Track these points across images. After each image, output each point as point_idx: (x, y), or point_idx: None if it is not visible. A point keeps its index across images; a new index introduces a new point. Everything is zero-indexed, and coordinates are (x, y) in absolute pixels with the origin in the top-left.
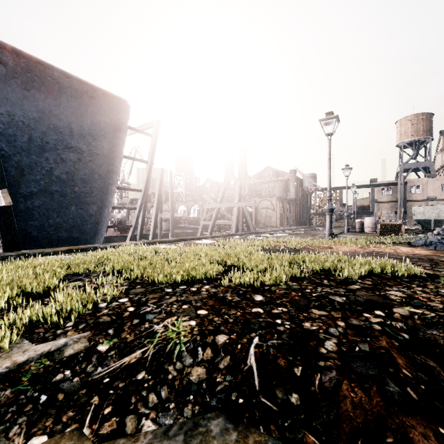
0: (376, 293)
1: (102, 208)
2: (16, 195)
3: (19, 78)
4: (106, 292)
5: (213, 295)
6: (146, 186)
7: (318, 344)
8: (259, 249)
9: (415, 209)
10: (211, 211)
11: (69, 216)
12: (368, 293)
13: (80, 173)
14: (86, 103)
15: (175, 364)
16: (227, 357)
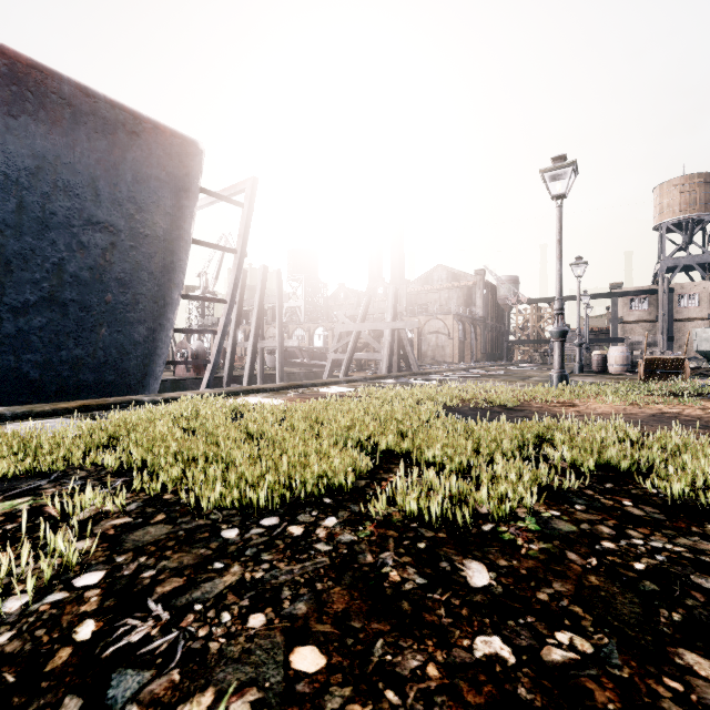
0: None
1: (156, 331)
2: None
3: None
4: (50, 549)
5: (346, 558)
6: (234, 293)
7: None
8: (443, 411)
9: (699, 333)
10: (346, 337)
11: (96, 344)
12: None
13: (115, 268)
14: (123, 144)
15: None
16: None
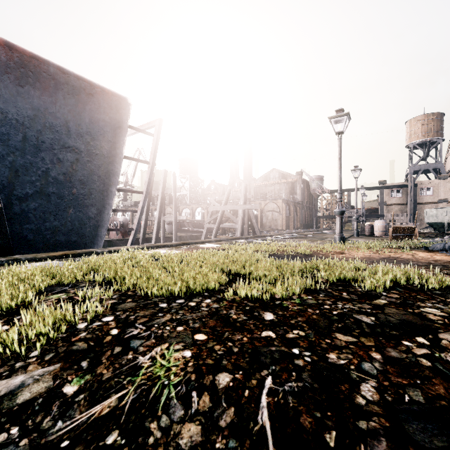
0: (409, 311)
1: (101, 211)
2: (11, 197)
3: (12, 73)
4: (88, 308)
5: (214, 312)
6: (148, 188)
7: (351, 389)
8: (267, 255)
9: (428, 212)
10: (215, 214)
11: (66, 219)
12: (399, 310)
13: (78, 174)
14: (84, 101)
15: (159, 420)
16: (231, 409)
